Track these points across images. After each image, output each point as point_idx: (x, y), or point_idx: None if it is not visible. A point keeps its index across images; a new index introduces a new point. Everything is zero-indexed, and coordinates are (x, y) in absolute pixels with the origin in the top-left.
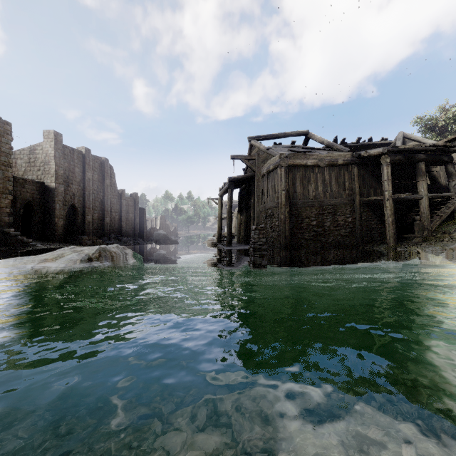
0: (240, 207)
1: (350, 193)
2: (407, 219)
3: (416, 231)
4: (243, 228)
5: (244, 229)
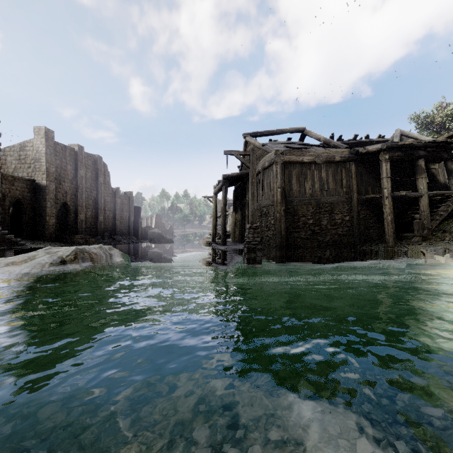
0: (235, 205)
1: (348, 191)
2: (406, 217)
3: (416, 230)
4: (238, 227)
5: (238, 228)
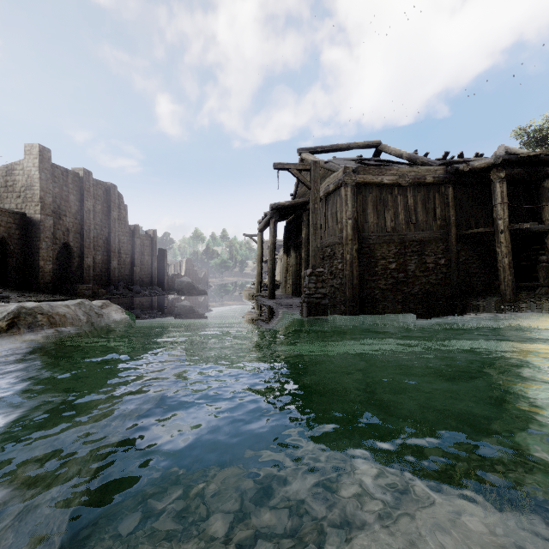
0: (286, 246)
1: (443, 224)
2: (522, 260)
3: (541, 278)
4: (290, 274)
5: (291, 275)
